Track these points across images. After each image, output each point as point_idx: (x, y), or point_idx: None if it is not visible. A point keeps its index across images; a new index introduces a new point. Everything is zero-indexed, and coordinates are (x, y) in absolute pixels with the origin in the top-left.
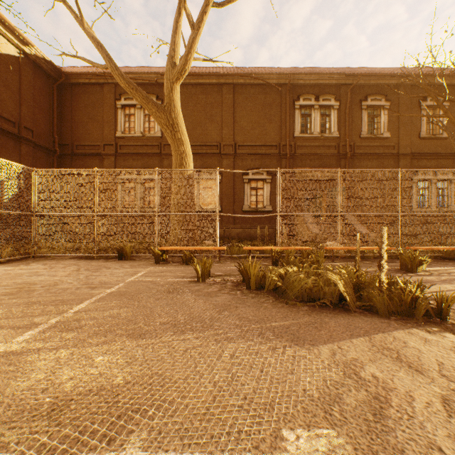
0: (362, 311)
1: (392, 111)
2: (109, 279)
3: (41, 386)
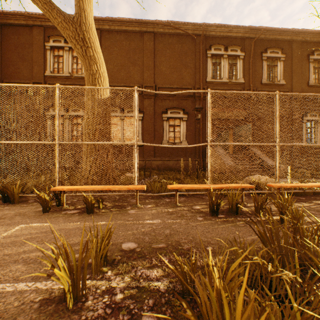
0: None
1: (286, 63)
2: None
3: None
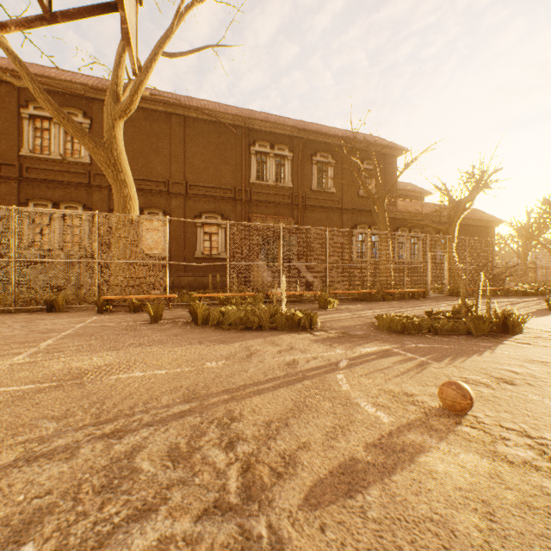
0: (271, 329)
1: (337, 169)
2: (54, 326)
3: (66, 368)
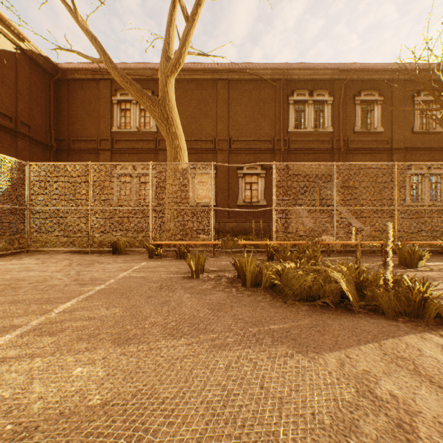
0: (367, 311)
1: (385, 106)
2: (100, 274)
3: (4, 408)
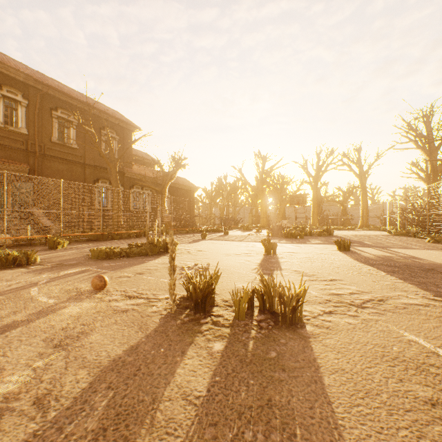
0: None
1: (80, 129)
2: None
3: None
